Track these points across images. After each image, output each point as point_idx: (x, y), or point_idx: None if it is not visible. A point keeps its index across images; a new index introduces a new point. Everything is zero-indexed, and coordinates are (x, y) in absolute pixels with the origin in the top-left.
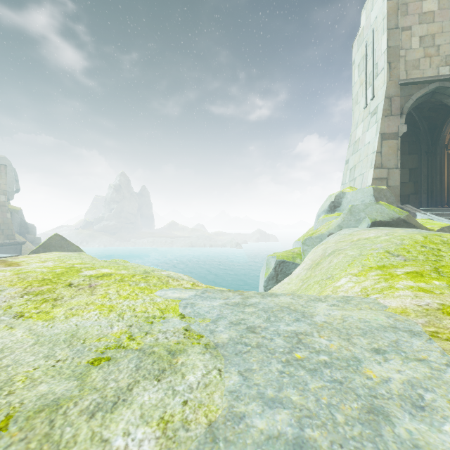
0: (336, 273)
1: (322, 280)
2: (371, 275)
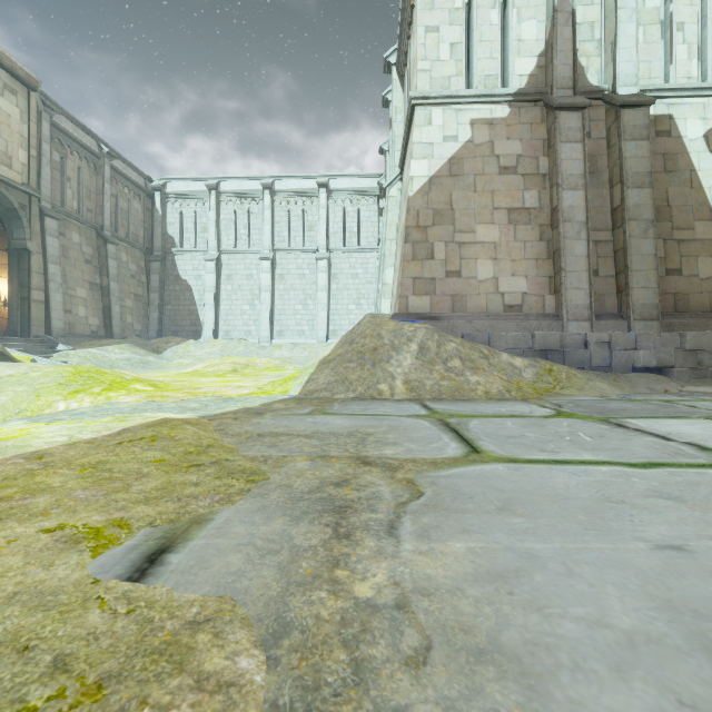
0: (27, 405)
1: (10, 416)
2: (83, 396)
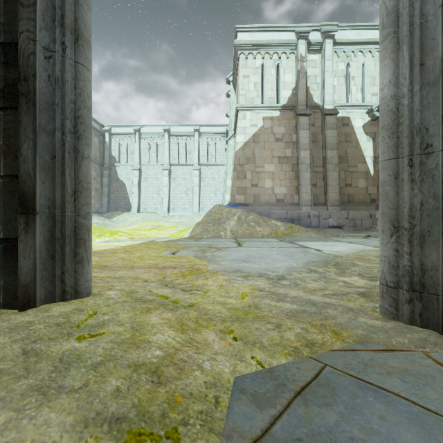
0: None
1: None
2: (104, 237)
